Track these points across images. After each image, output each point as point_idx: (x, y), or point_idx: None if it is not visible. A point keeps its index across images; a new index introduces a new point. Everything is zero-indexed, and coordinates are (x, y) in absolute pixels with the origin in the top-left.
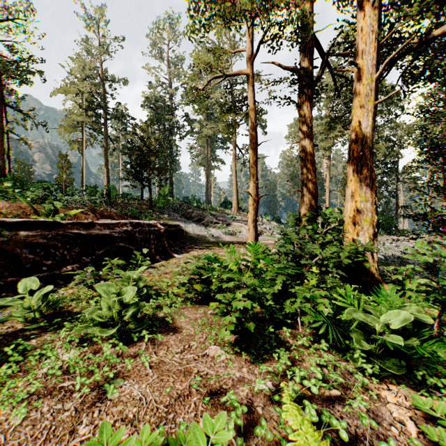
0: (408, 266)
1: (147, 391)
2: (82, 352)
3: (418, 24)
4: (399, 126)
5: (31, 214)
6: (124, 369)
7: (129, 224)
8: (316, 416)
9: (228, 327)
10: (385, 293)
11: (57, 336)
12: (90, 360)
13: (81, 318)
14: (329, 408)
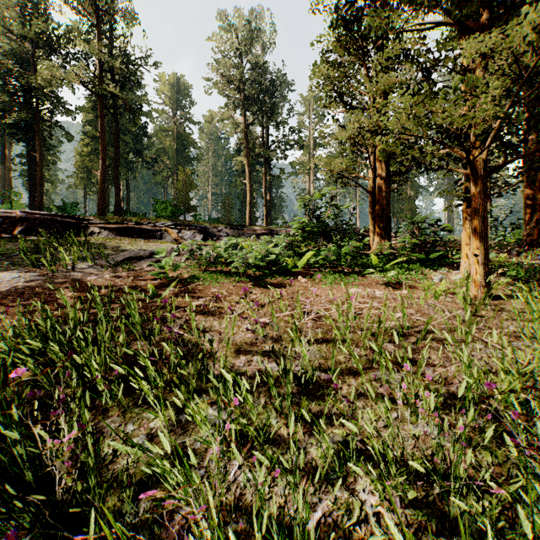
0: None
1: None
2: None
3: None
4: None
5: None
6: None
7: None
8: None
9: None
10: None
11: None
12: None
13: None
14: None
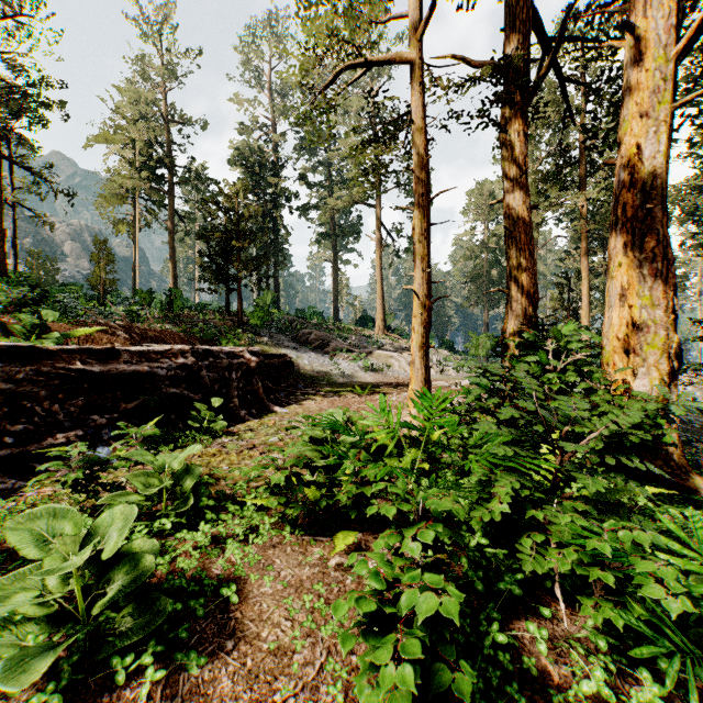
0: None
1: None
2: None
3: None
4: None
5: None
6: None
7: (192, 352)
8: None
9: (392, 697)
10: None
11: None
12: None
13: None
14: None
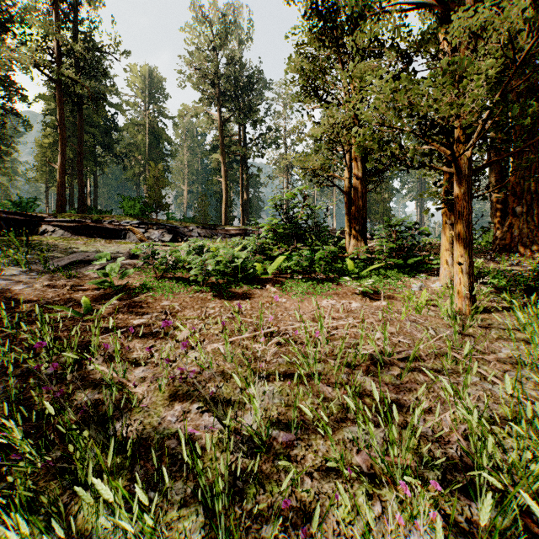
0: None
1: None
2: None
3: None
4: None
5: None
6: None
7: None
8: None
9: None
10: None
11: None
12: None
13: None
14: None
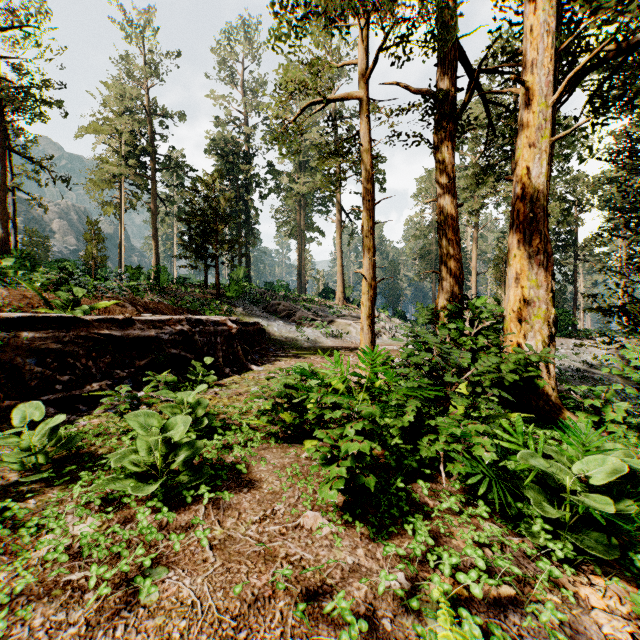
0: (613, 386)
1: (204, 590)
2: (105, 520)
3: (616, 21)
4: (579, 179)
5: (39, 307)
6: (169, 551)
7: (186, 321)
8: (481, 637)
9: (335, 483)
10: (578, 429)
11: (68, 495)
12: (117, 535)
13: (107, 465)
14: (499, 618)
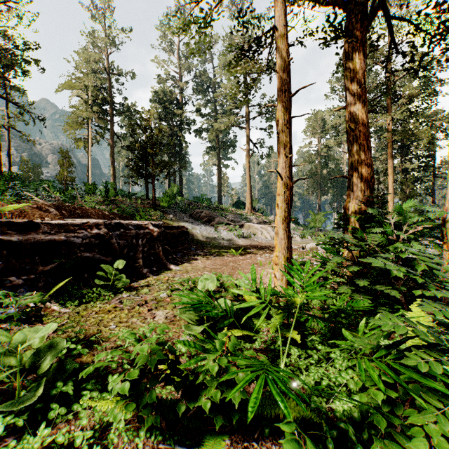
0: None
1: None
2: None
3: None
4: (437, 114)
5: None
6: None
7: (105, 224)
8: None
9: None
10: None
11: None
12: None
13: None
14: None
